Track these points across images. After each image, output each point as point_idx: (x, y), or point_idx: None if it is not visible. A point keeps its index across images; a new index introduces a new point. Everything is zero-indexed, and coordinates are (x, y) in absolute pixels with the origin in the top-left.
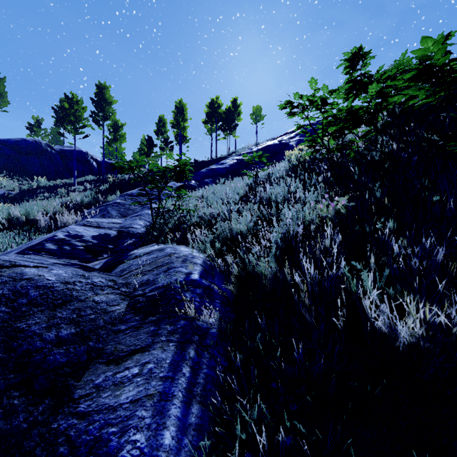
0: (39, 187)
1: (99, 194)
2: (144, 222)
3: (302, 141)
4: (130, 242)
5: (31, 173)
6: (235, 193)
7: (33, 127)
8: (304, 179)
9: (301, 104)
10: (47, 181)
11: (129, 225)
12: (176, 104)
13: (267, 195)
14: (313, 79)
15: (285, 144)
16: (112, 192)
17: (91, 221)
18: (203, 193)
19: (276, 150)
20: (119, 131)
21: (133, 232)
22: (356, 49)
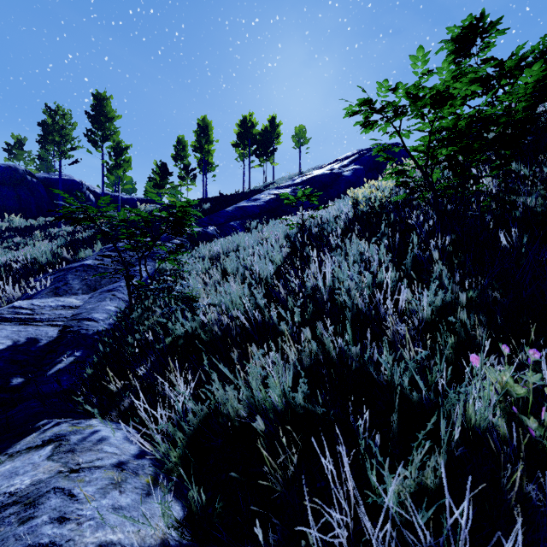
0: (10, 228)
1: (64, 249)
2: (118, 304)
3: (359, 170)
4: (60, 368)
5: (2, 209)
6: (268, 262)
7: (13, 148)
8: (388, 241)
9: (392, 104)
10: (23, 220)
11: (88, 313)
12: (199, 122)
13: (327, 281)
14: (420, 51)
15: (338, 174)
16: (95, 241)
17: (21, 305)
18: (223, 248)
19: (326, 182)
20: (123, 154)
21: (86, 331)
22: (471, 20)
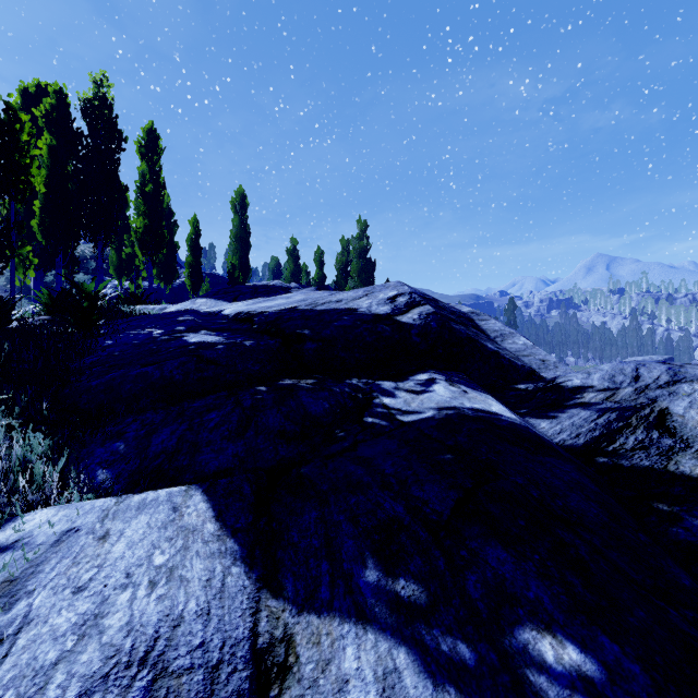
0: None
1: None
2: None
3: None
4: None
5: None
6: None
7: None
8: None
9: None
10: None
11: None
12: None
13: None
14: None
15: None
16: None
17: None
18: None
19: None
20: None
21: None
22: None
